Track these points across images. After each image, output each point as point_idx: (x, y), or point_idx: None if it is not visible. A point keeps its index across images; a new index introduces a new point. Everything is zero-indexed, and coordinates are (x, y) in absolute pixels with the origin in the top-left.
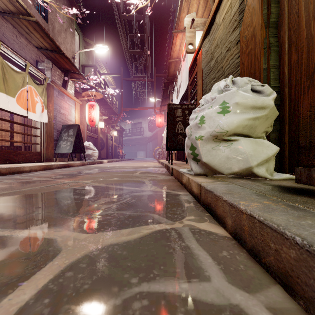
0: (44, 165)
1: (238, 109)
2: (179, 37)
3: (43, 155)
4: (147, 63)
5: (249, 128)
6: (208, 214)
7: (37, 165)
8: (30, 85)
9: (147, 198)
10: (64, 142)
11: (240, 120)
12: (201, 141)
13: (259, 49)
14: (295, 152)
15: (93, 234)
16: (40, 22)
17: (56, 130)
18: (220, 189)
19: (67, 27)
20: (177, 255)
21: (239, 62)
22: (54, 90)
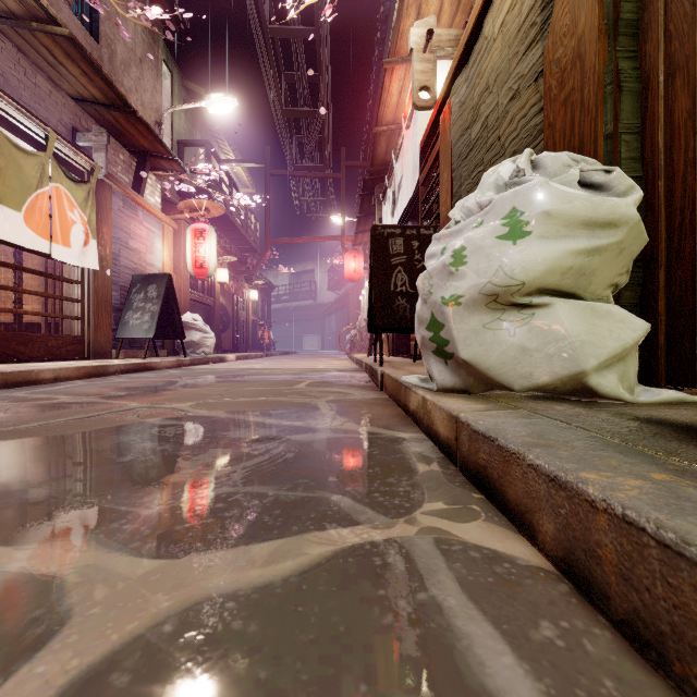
0: (87, 365)
1: (551, 227)
2: (399, 74)
3: (87, 344)
4: (326, 138)
5: (576, 275)
6: (480, 495)
7: (72, 367)
8: (57, 183)
9: (323, 450)
10: (136, 315)
11: (557, 256)
12: (457, 307)
13: (593, 88)
14: (683, 335)
15: (172, 560)
16: (80, 41)
17: (118, 286)
18: (513, 432)
19: (145, 55)
20: (407, 637)
21: (543, 123)
22: (114, 195)
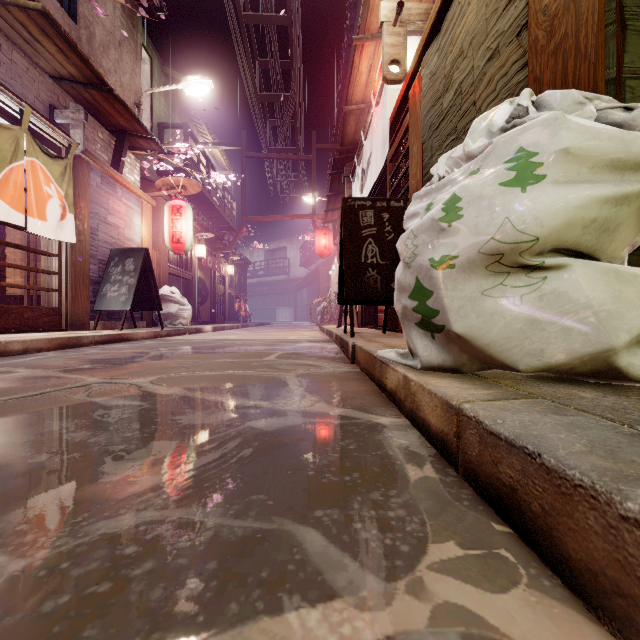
0: (60, 337)
1: (571, 169)
2: (368, 51)
3: (65, 316)
4: (298, 121)
5: (599, 229)
6: (504, 526)
7: (43, 338)
8: (32, 157)
9: (288, 442)
10: (114, 288)
11: (579, 204)
12: (449, 270)
13: (593, 29)
14: None
15: None
16: (58, 20)
17: (96, 260)
18: (562, 444)
19: (124, 38)
20: None
21: (527, 79)
22: (92, 172)
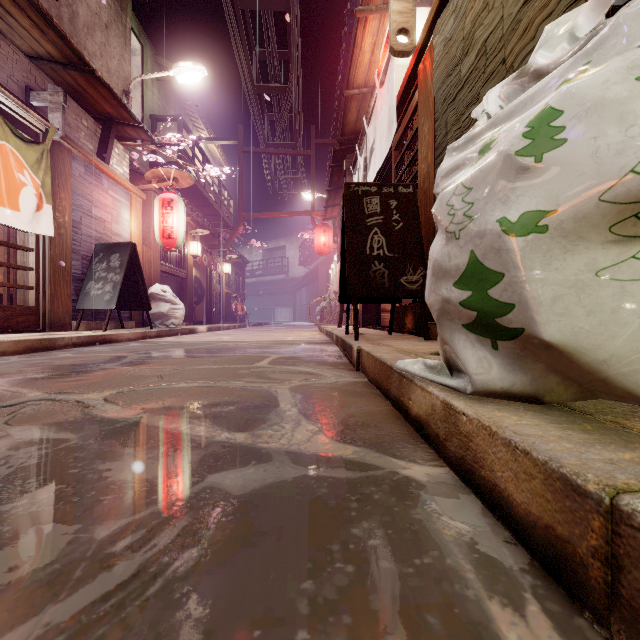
0: (29, 339)
1: None
2: (372, 26)
3: (42, 315)
4: (296, 114)
5: None
6: None
7: (8, 340)
8: (2, 140)
9: (265, 529)
10: (98, 285)
11: None
12: (536, 236)
13: None
14: None
15: None
16: None
17: (79, 255)
18: None
19: (111, 21)
20: None
21: None
22: (74, 161)
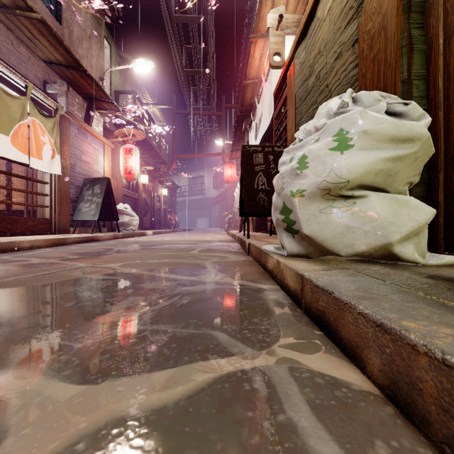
0: (53, 238)
1: (368, 141)
2: (260, 45)
3: (54, 224)
4: (212, 89)
5: (385, 175)
6: (320, 332)
7: (42, 239)
8: (33, 117)
9: (208, 297)
10: (86, 205)
11: (372, 162)
12: (301, 198)
13: (394, 48)
14: None
15: (92, 386)
16: (49, 23)
17: (74, 186)
18: (344, 287)
19: (92, 33)
20: None
21: (358, 74)
22: (71, 126)
